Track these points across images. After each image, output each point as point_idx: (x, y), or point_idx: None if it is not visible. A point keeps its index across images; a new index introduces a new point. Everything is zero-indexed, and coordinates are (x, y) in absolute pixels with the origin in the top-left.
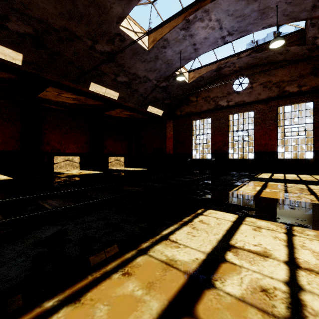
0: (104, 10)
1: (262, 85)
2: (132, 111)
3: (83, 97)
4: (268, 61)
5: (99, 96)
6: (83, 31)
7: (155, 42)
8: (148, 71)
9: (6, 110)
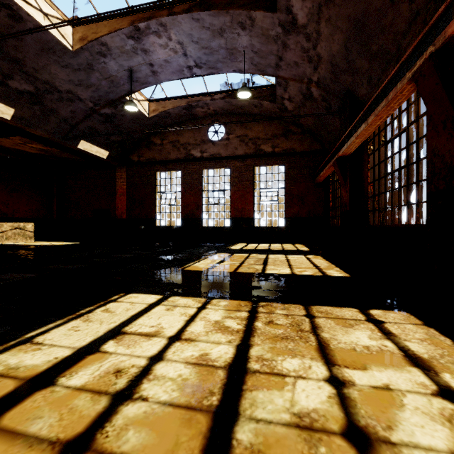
0: None
1: (239, 139)
2: (49, 145)
3: None
4: (244, 111)
5: None
6: None
7: (86, 41)
8: (77, 84)
9: None
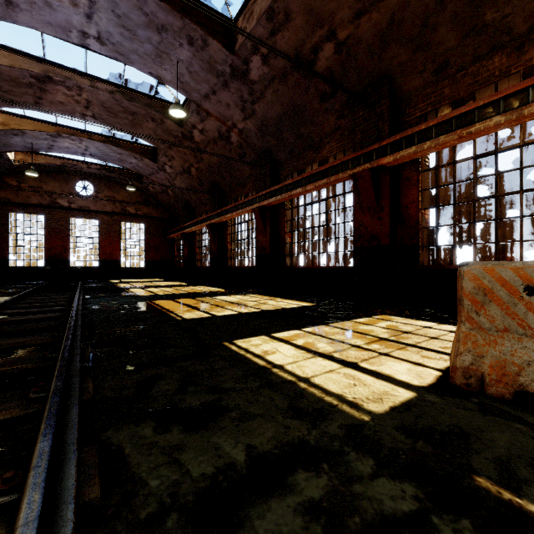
0: None
1: (108, 198)
2: None
3: None
4: (114, 179)
5: None
6: None
7: (8, 128)
8: None
9: None
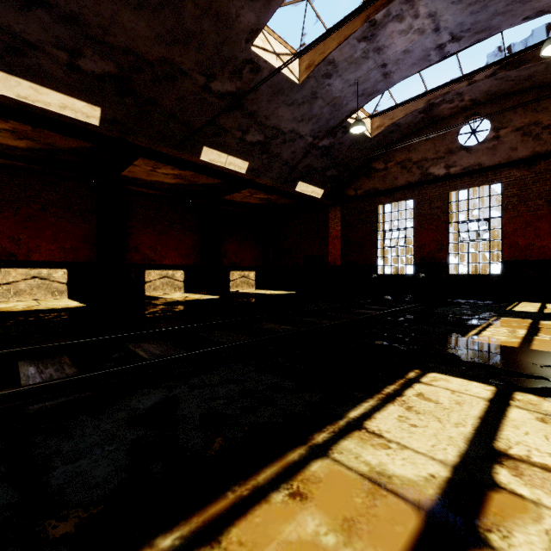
0: (227, 22)
1: (519, 132)
2: (270, 193)
3: (191, 172)
4: (533, 83)
5: (217, 169)
6: (193, 62)
7: (312, 68)
8: (299, 120)
9: (77, 199)
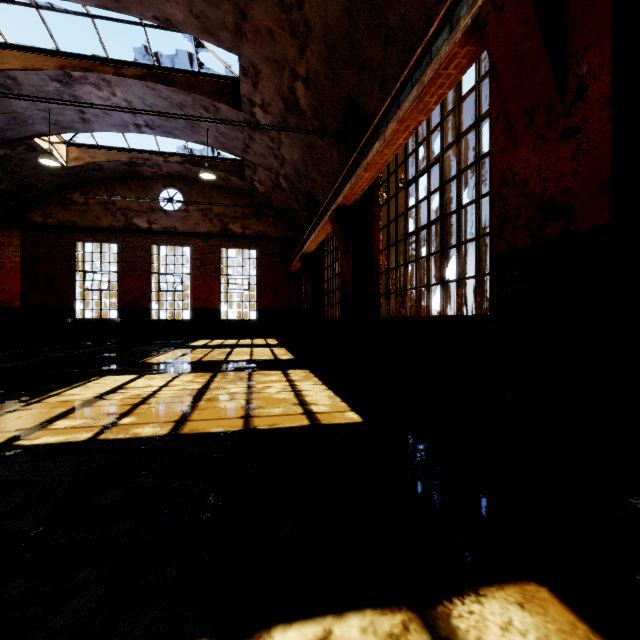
0: None
1: (201, 213)
2: None
3: None
4: (208, 181)
5: None
6: None
7: None
8: None
9: None
